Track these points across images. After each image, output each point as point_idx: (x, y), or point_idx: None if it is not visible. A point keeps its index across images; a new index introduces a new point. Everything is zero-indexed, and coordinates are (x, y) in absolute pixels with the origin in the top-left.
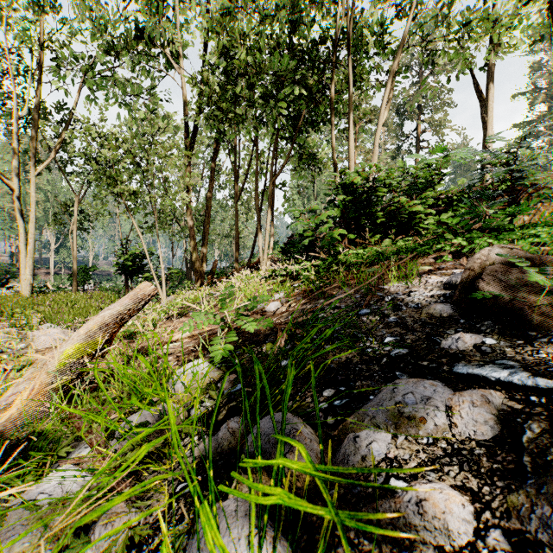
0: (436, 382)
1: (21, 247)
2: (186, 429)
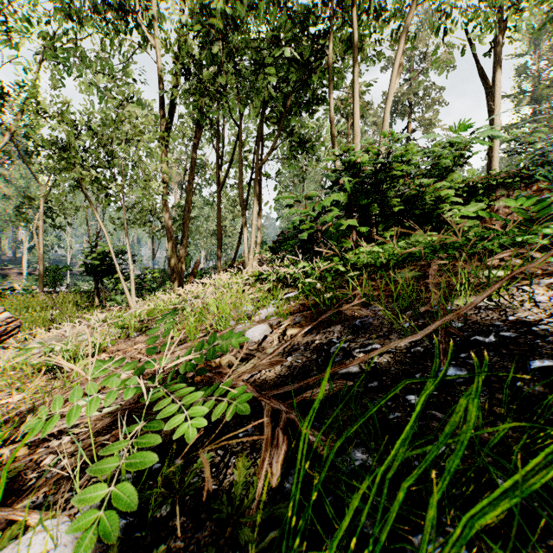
0: None
1: None
2: None
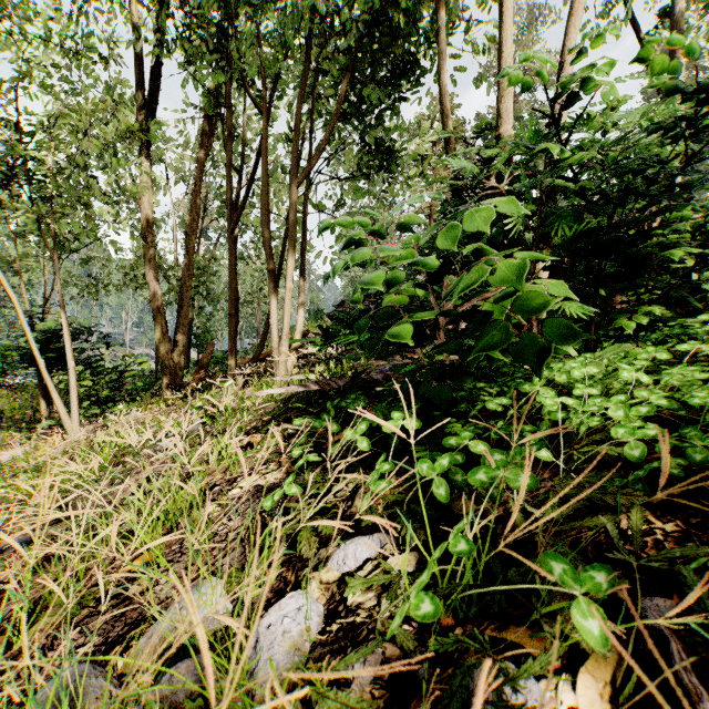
0: None
1: None
2: None
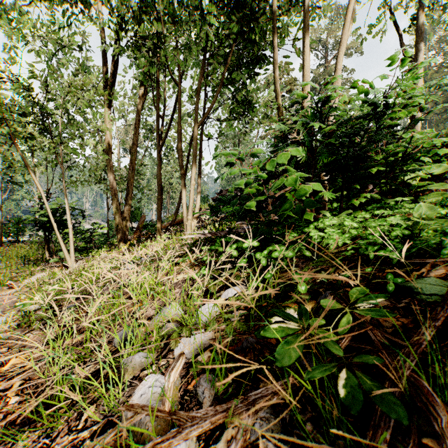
0: None
1: None
2: None
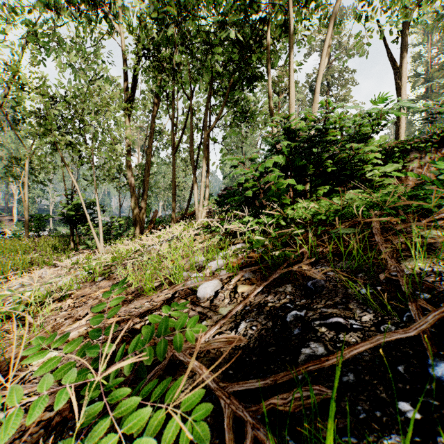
0: None
1: None
2: None
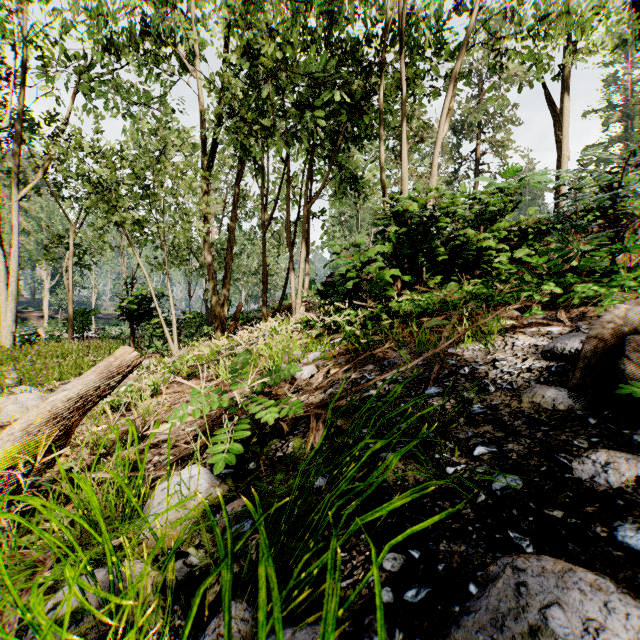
0: (602, 579)
1: (1, 287)
2: (148, 624)
